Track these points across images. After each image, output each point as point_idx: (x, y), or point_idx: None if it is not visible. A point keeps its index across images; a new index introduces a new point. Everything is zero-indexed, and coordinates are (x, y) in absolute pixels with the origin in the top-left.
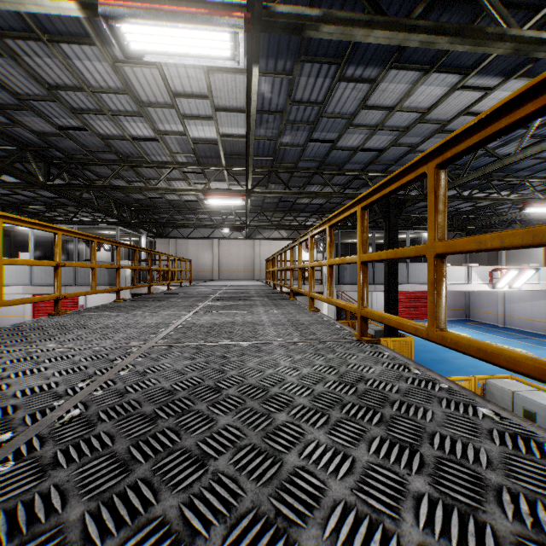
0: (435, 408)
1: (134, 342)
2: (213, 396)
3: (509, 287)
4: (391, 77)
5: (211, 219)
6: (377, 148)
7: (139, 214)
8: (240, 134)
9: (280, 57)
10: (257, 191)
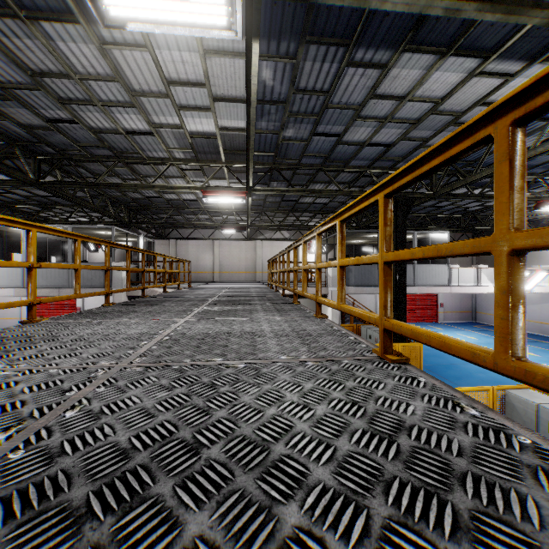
0: (533, 491)
1: (104, 361)
2: (187, 462)
3: None
4: (403, 61)
5: (211, 219)
6: (385, 142)
7: (137, 214)
8: (240, 127)
9: (283, 38)
10: (258, 189)
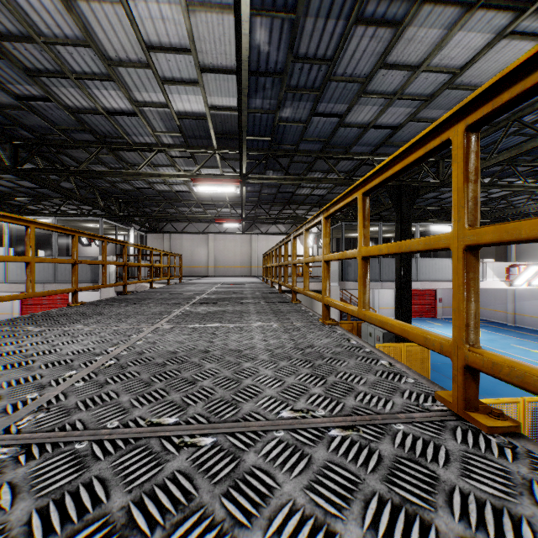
0: None
1: None
2: None
3: (528, 284)
4: (422, 18)
5: (205, 213)
6: (391, 124)
7: (128, 206)
8: (232, 106)
9: None
10: (252, 177)
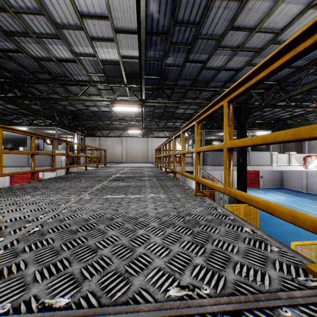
0: None
1: None
2: None
3: (316, 167)
4: None
5: (120, 124)
6: (235, 68)
7: (74, 120)
8: (135, 56)
9: None
10: (148, 101)
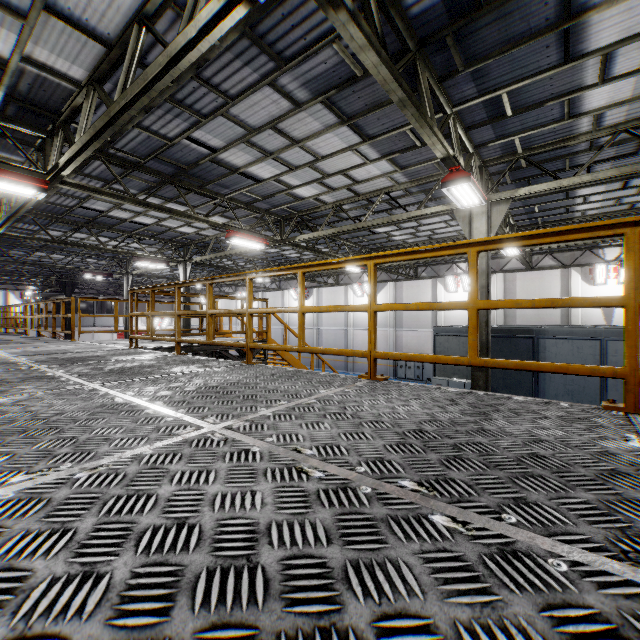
0: None
1: None
2: None
3: (160, 327)
4: (37, 252)
5: None
6: (50, 261)
7: None
8: None
9: None
10: None
